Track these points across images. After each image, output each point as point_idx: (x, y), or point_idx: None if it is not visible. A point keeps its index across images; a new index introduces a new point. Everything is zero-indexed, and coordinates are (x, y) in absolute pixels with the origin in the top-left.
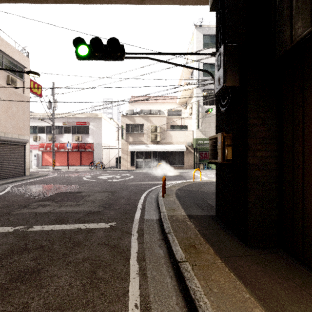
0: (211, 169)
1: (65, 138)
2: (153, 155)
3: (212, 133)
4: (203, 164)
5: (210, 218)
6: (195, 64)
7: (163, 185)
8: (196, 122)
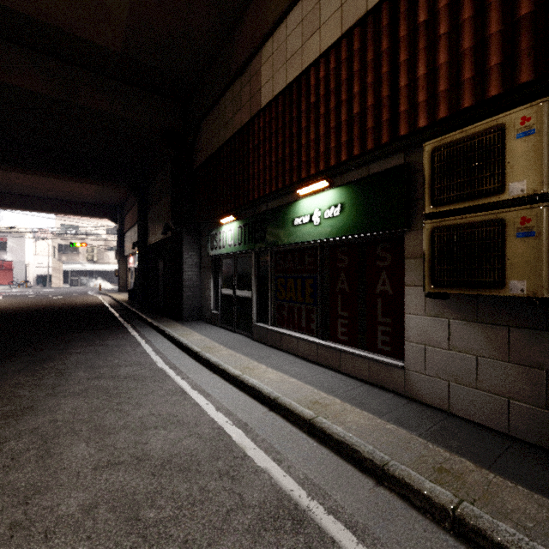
0: None
1: None
2: (90, 274)
3: None
4: None
5: (115, 292)
6: None
7: (100, 286)
8: None
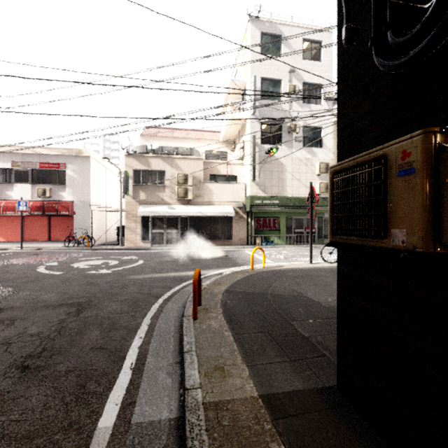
0: (273, 244)
1: (17, 191)
2: (182, 222)
3: (275, 189)
4: (260, 236)
5: (330, 407)
6: (250, 77)
7: (194, 291)
8: (250, 170)
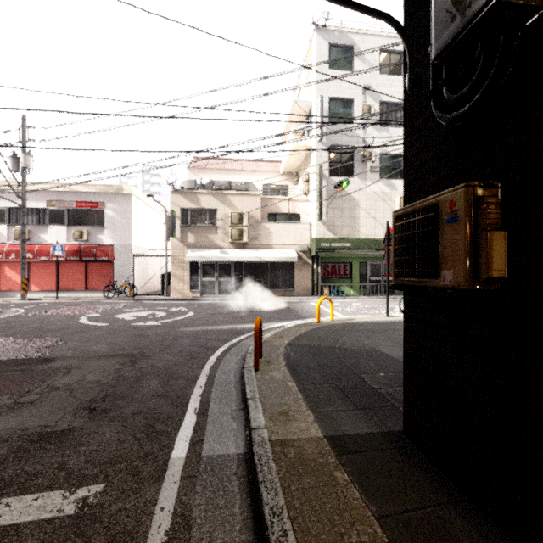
0: (344, 295)
1: (52, 233)
2: (236, 269)
3: (345, 229)
4: (328, 285)
5: (394, 447)
6: (315, 97)
7: (256, 340)
8: (316, 207)
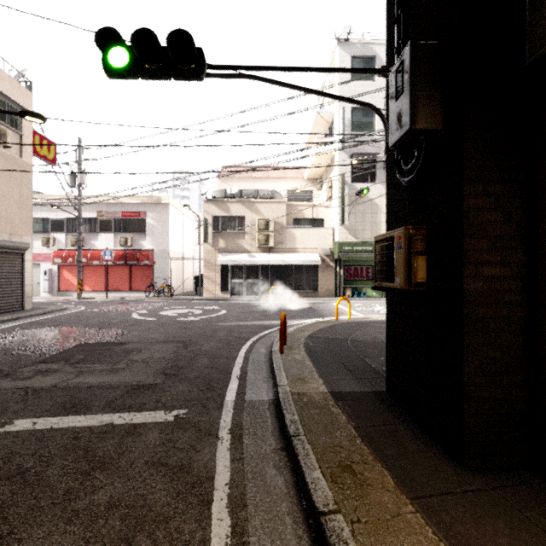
0: (366, 297)
1: (102, 240)
2: (263, 271)
3: (367, 233)
4: (351, 287)
5: (376, 399)
6: (338, 108)
7: (281, 330)
8: (339, 213)
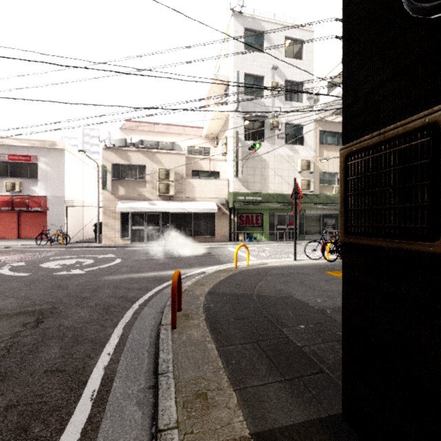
0: (256, 241)
1: None
2: (163, 219)
3: (257, 185)
4: (243, 233)
5: None
6: (232, 72)
7: (173, 297)
8: (233, 166)
